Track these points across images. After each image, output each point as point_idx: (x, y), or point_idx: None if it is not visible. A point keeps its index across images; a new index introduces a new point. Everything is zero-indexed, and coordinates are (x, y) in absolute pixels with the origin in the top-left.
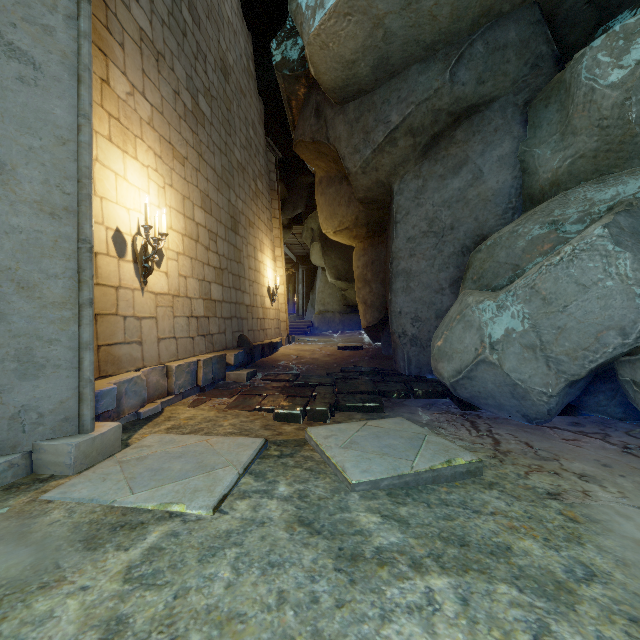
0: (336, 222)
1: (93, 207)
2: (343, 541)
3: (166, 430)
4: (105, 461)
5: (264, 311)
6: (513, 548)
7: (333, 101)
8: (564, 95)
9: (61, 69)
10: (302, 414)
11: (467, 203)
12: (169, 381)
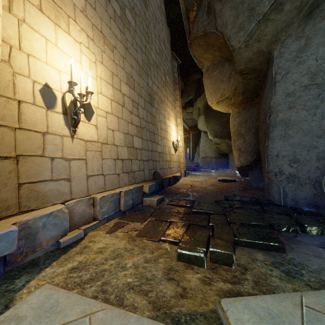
0: (219, 95)
1: (17, 60)
2: None
3: (67, 273)
4: None
5: (170, 156)
6: None
7: None
8: None
9: None
10: (205, 256)
11: None
12: (94, 209)
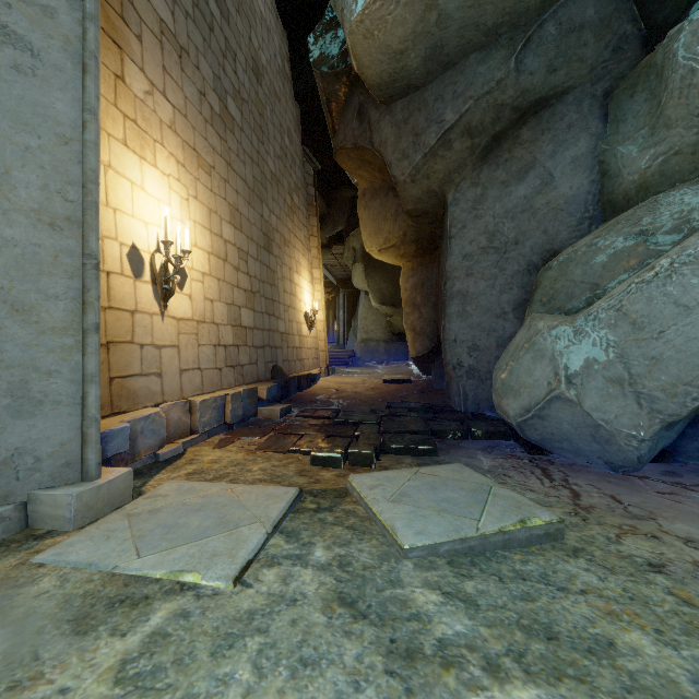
0: (381, 239)
1: (105, 220)
2: (395, 629)
3: (186, 476)
4: (112, 514)
5: (301, 339)
6: (617, 644)
7: (378, 100)
8: (654, 81)
9: (63, 57)
10: (343, 458)
11: (534, 213)
12: (193, 418)
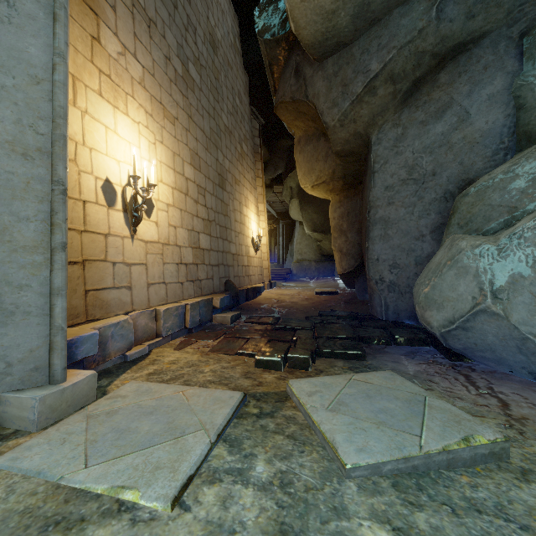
0: (314, 177)
1: (82, 157)
2: None
3: (147, 376)
4: (74, 414)
5: (248, 259)
6: None
7: (312, 58)
8: None
9: (36, 7)
10: (283, 361)
11: (451, 147)
12: (157, 324)
